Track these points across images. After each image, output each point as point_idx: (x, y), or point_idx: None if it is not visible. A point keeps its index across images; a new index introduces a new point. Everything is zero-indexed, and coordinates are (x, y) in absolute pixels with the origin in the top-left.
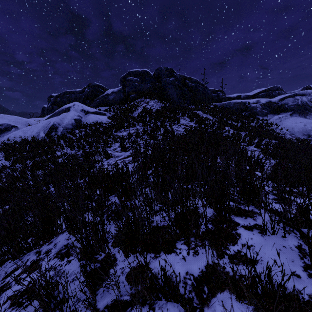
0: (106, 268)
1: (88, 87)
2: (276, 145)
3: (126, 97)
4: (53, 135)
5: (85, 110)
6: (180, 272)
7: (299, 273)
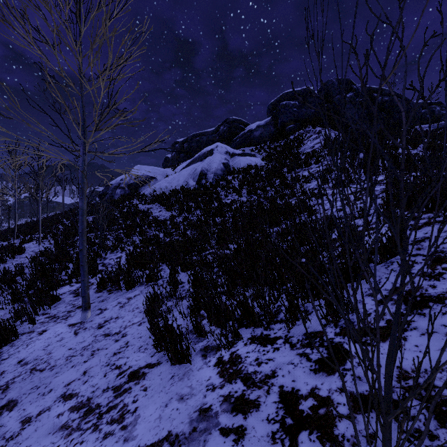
0: None
1: (224, 124)
2: None
3: (279, 131)
4: (203, 183)
5: (229, 152)
6: None
7: None
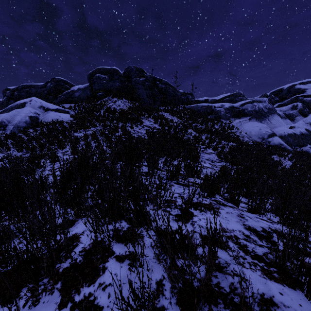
0: None
1: (51, 81)
2: (232, 147)
3: (94, 95)
4: (0, 134)
5: (44, 107)
6: None
7: None
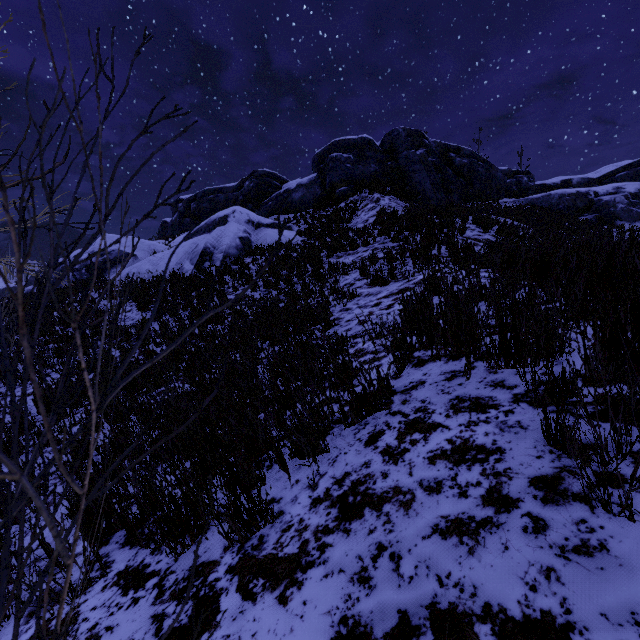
0: None
1: (250, 177)
2: None
3: (328, 194)
4: (206, 267)
5: (254, 221)
6: None
7: None
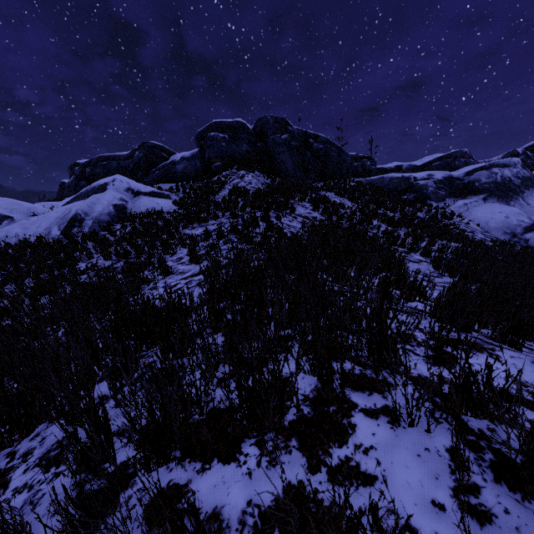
0: (116, 490)
1: (140, 148)
2: (457, 251)
3: (207, 167)
4: (75, 233)
5: (134, 189)
6: (238, 501)
7: (444, 501)
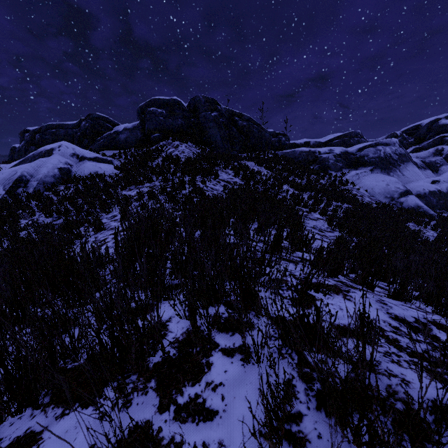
0: None
1: (86, 119)
2: (348, 211)
3: (146, 138)
4: (20, 192)
5: (79, 154)
6: (82, 446)
7: None
